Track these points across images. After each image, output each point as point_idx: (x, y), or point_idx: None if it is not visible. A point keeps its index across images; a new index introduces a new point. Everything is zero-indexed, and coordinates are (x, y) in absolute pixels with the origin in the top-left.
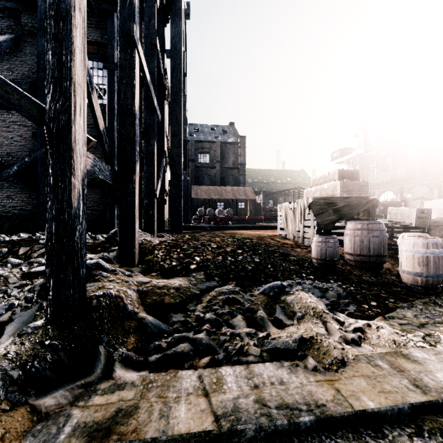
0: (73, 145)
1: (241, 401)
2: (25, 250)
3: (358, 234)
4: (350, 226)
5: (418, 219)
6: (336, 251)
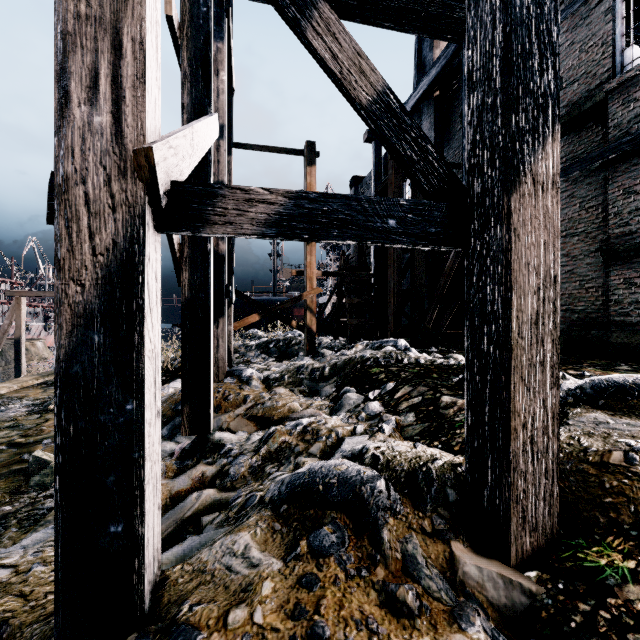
0: (59, 193)
1: None
2: (403, 393)
3: None
4: None
5: None
6: None
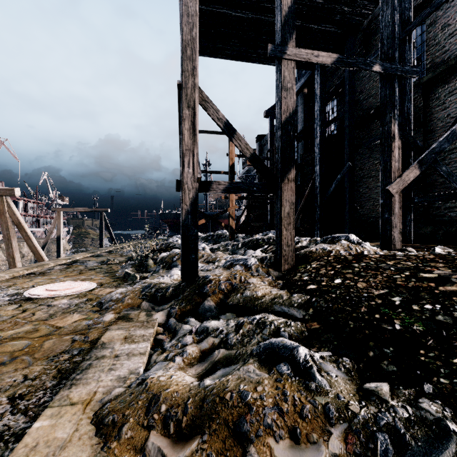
0: (182, 186)
1: (109, 350)
2: (270, 248)
3: None
4: None
5: None
6: None
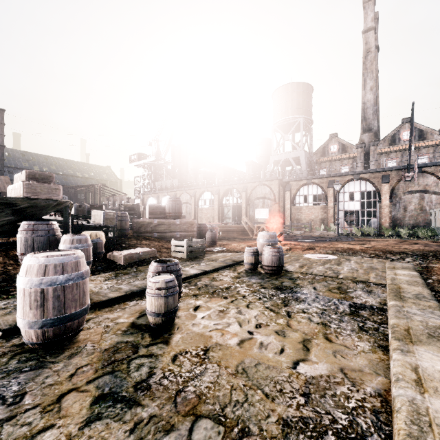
0: None
1: None
2: None
3: (24, 234)
4: (20, 227)
5: (106, 220)
6: None
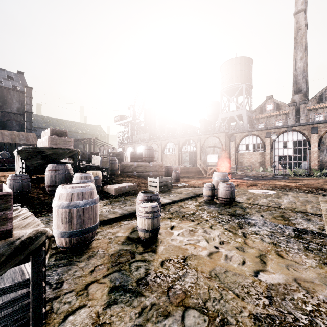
0: None
1: None
2: None
3: (50, 172)
4: (47, 167)
5: (102, 163)
6: (24, 185)
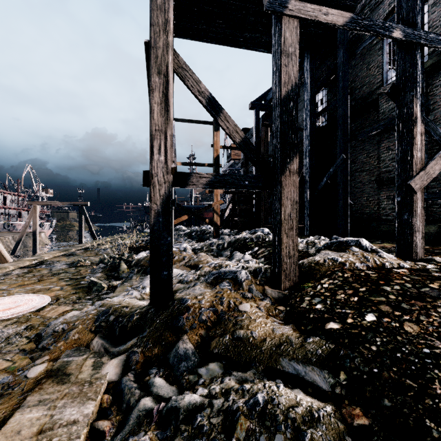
0: (151, 179)
1: None
2: (261, 251)
3: None
4: None
5: None
6: None
